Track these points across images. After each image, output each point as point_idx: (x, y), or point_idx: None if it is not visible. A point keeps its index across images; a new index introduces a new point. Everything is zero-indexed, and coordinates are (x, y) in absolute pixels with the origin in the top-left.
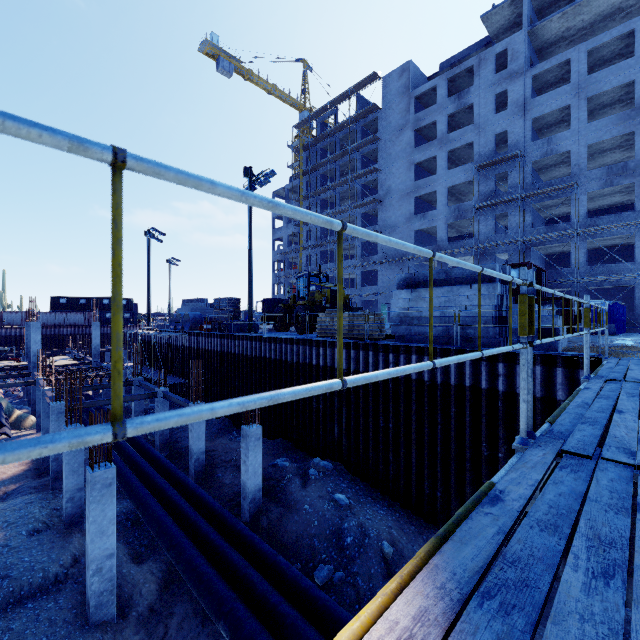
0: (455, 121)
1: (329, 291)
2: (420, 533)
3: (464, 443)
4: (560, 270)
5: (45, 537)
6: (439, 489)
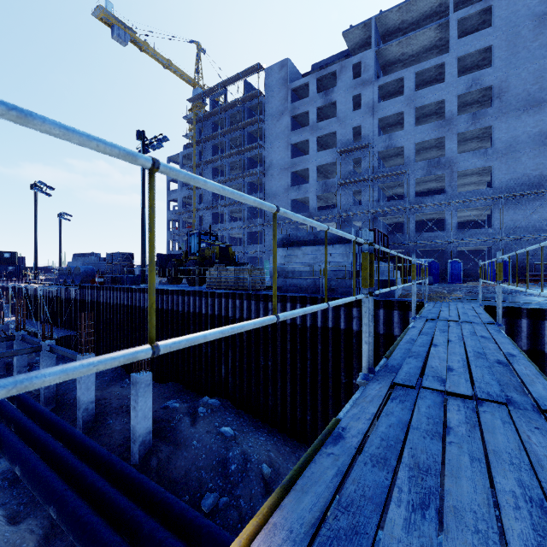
0: (323, 113)
1: (218, 248)
2: (293, 452)
3: (328, 374)
4: (397, 236)
5: None
6: (309, 413)
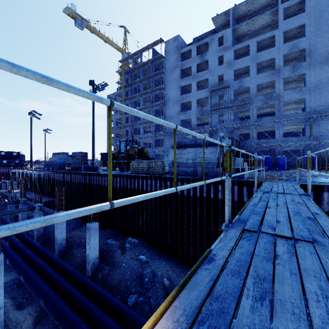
0: (200, 67)
1: (137, 149)
2: (182, 271)
3: (203, 225)
4: (245, 141)
5: None
6: (191, 248)
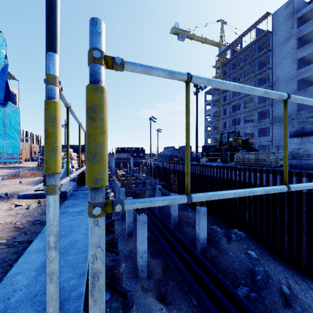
0: None
1: (241, 140)
2: (310, 287)
3: None
4: None
5: (121, 239)
6: None
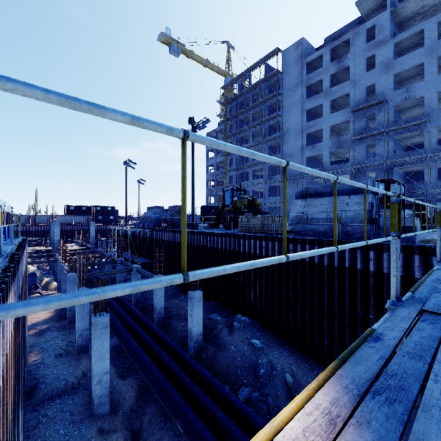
0: (336, 79)
1: (246, 200)
2: (312, 369)
3: (344, 307)
4: (416, 184)
5: (65, 359)
6: (326, 339)
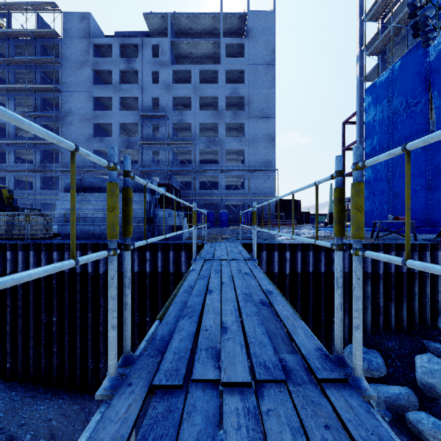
0: (126, 77)
1: None
2: (83, 408)
3: (122, 317)
4: (187, 191)
5: None
6: (102, 361)
